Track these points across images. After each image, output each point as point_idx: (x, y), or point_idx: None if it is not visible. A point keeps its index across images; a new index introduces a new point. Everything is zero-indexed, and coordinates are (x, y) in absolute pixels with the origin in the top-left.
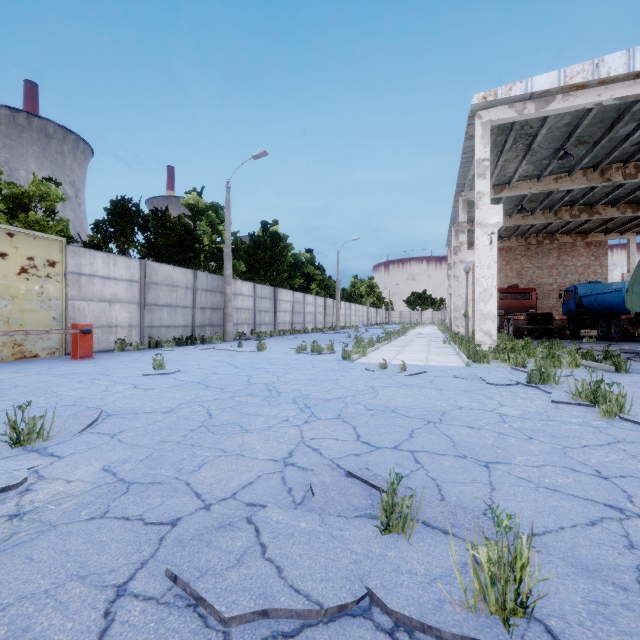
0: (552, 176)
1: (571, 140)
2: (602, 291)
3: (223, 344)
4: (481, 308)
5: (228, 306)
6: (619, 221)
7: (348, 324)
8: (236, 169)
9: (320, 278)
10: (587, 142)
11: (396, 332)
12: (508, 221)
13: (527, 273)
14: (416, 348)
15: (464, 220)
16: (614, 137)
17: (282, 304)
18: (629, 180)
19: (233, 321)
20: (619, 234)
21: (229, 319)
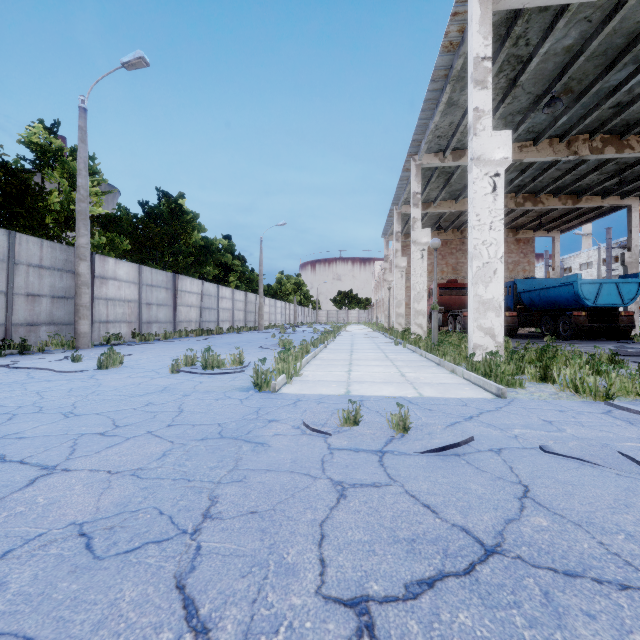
0: (517, 144)
1: (565, 77)
2: (548, 286)
3: (62, 354)
4: (480, 292)
5: (82, 293)
6: (551, 216)
7: (273, 323)
8: (96, 81)
9: (241, 270)
10: (572, 91)
11: (331, 332)
12: (453, 206)
13: (462, 268)
14: (369, 354)
15: (418, 190)
16: (601, 88)
17: (185, 296)
18: (595, 155)
19: (99, 317)
20: (546, 232)
21: (84, 313)
